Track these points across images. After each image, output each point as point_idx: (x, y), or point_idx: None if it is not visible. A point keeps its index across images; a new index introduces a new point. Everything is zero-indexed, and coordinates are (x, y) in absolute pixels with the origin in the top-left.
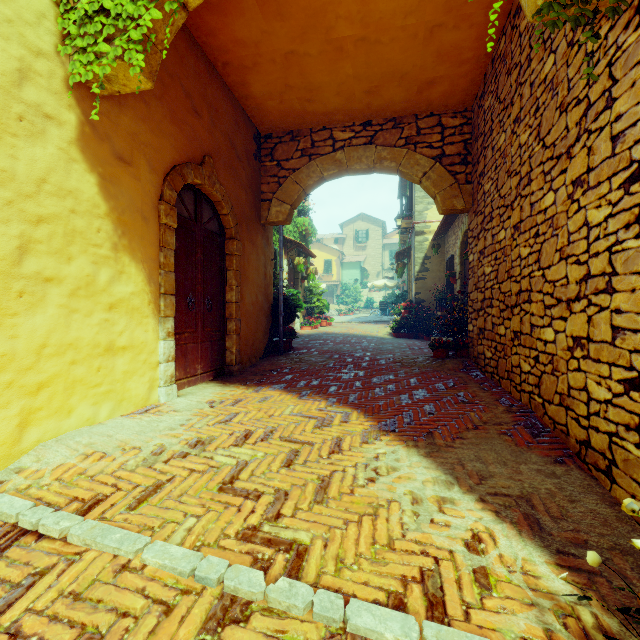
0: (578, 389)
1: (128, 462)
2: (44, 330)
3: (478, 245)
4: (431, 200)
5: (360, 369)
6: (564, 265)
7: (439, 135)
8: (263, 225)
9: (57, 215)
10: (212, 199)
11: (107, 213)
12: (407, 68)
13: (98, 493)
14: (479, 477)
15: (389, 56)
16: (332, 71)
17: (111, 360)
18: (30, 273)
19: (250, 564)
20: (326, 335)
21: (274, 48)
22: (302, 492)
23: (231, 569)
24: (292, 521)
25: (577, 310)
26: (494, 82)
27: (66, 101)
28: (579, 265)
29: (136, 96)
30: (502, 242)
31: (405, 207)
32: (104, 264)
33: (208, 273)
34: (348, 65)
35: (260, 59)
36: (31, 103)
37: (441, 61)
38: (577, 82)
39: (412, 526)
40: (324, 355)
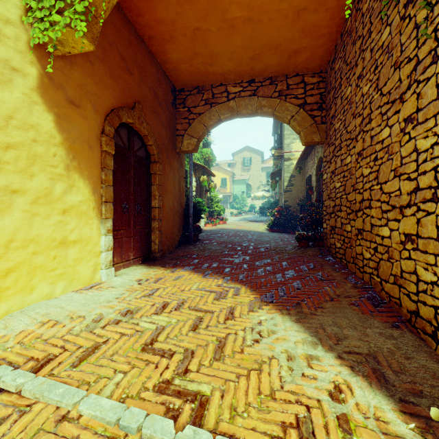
0: (409, 272)
1: (74, 328)
2: (11, 229)
3: (330, 167)
4: (295, 136)
5: (246, 255)
6: (397, 181)
7: (302, 89)
8: (178, 153)
9: (22, 143)
10: (141, 134)
11: (61, 142)
12: (280, 41)
13: (49, 353)
14: (336, 338)
15: (267, 32)
16: (227, 43)
17: (64, 250)
18: (0, 186)
19: (163, 413)
20: (222, 230)
21: (185, 25)
22: (204, 351)
23: (148, 419)
24: (197, 375)
25: (408, 214)
26: (342, 50)
27: (29, 58)
28: (410, 181)
29: (84, 57)
30: (349, 165)
31: (277, 141)
32: (59, 180)
33: (138, 187)
34: (238, 38)
35: (175, 33)
36: (1, 58)
37: (304, 36)
38: (408, 45)
39: (288, 379)
40: (221, 245)
